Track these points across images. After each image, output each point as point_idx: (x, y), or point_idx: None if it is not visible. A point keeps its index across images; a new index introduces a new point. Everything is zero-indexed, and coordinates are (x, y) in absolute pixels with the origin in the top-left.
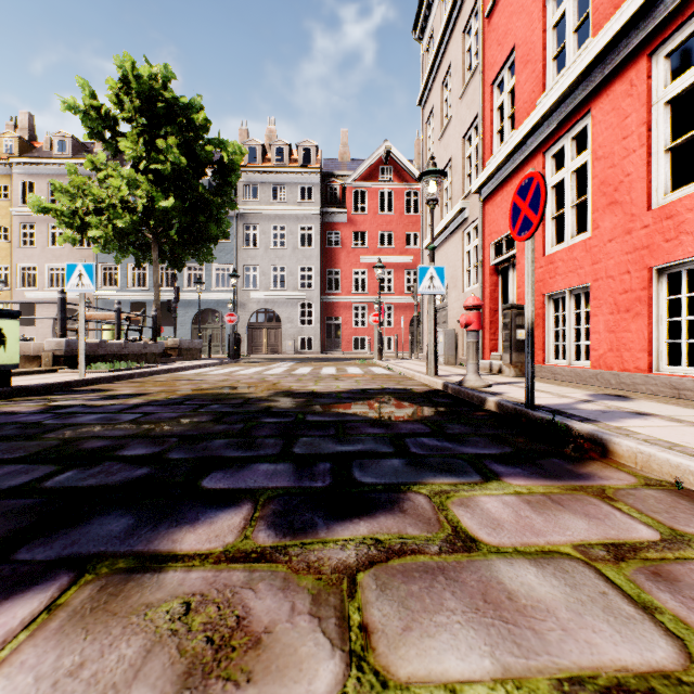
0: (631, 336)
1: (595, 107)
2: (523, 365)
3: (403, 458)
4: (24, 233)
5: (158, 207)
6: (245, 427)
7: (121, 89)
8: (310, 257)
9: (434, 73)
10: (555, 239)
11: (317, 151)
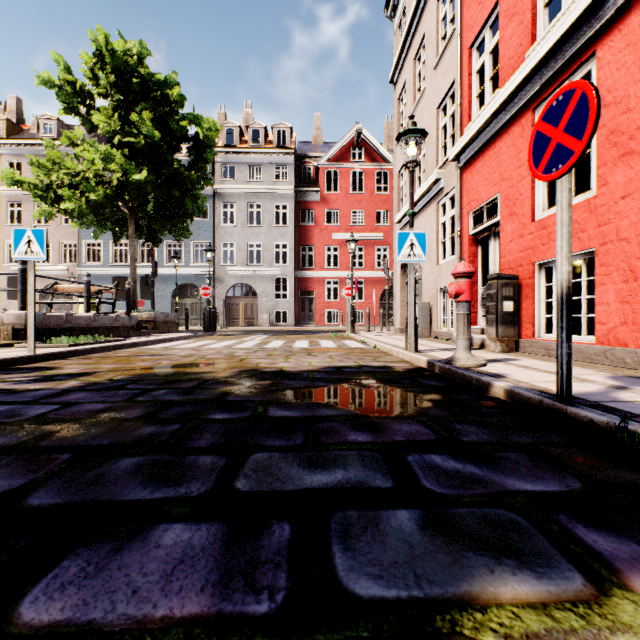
0: None
1: (603, 47)
2: (510, 340)
3: (415, 506)
4: (11, 211)
5: (132, 180)
6: (180, 430)
7: (96, 64)
8: (285, 234)
9: (406, 47)
10: (546, 202)
11: (291, 133)
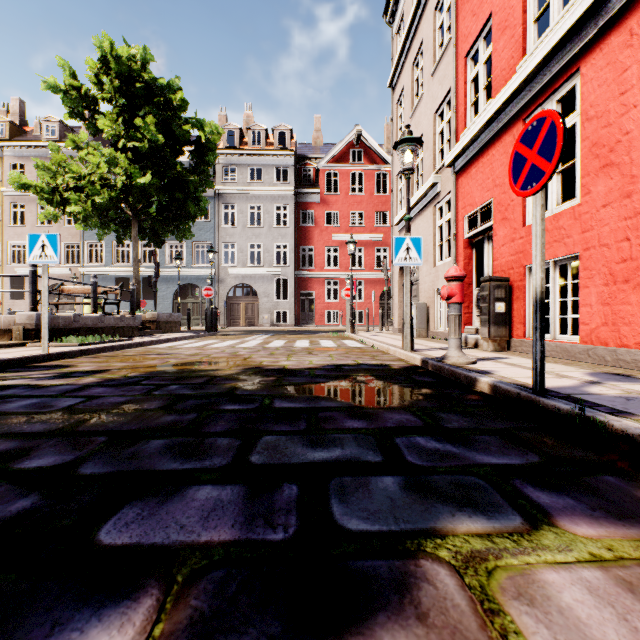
0: (631, 309)
1: (586, 64)
2: (501, 340)
3: (399, 474)
4: (14, 212)
5: (136, 184)
6: (198, 419)
7: (101, 69)
8: (285, 235)
9: (405, 53)
10: None
11: (291, 135)
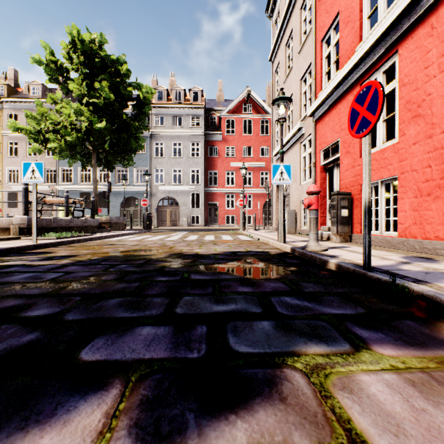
0: (432, 213)
1: (402, 48)
2: (345, 235)
3: (272, 319)
4: (11, 147)
5: (95, 128)
6: (140, 286)
7: (71, 49)
8: (198, 163)
9: (280, 38)
10: None
11: (202, 94)
